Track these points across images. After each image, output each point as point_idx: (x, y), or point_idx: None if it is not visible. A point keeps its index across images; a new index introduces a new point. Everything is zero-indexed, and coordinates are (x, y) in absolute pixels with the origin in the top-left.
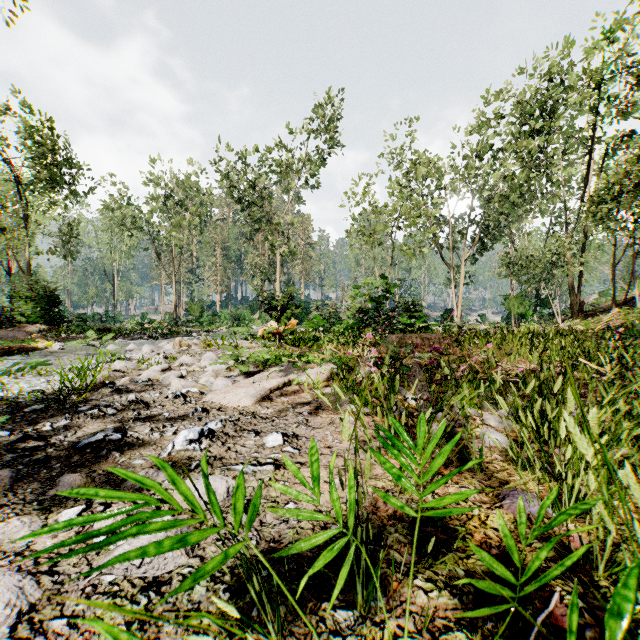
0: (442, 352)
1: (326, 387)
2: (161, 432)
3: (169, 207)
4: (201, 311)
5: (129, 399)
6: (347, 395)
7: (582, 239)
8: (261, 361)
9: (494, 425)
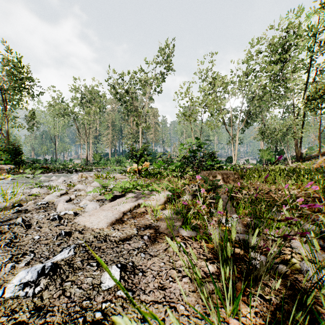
0: (319, 212)
1: (163, 209)
2: (16, 262)
3: (83, 103)
4: (100, 158)
5: (16, 222)
6: (178, 219)
7: (302, 119)
8: (123, 188)
9: (304, 253)
